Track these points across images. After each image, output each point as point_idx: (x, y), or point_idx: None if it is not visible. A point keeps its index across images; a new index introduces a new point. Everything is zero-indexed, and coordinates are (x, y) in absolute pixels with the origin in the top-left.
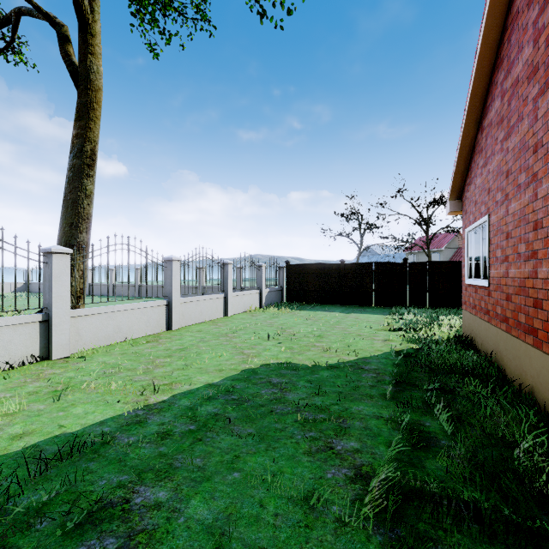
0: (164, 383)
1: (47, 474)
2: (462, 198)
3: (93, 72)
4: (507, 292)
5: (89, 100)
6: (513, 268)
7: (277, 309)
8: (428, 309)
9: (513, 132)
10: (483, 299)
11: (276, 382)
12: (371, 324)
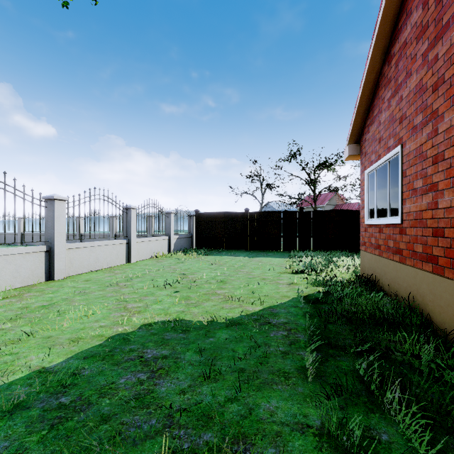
0: None
1: None
2: (361, 142)
3: None
4: (435, 227)
5: None
6: (447, 196)
7: (185, 254)
8: (321, 252)
9: (447, 30)
10: (391, 238)
11: (151, 356)
12: (274, 267)
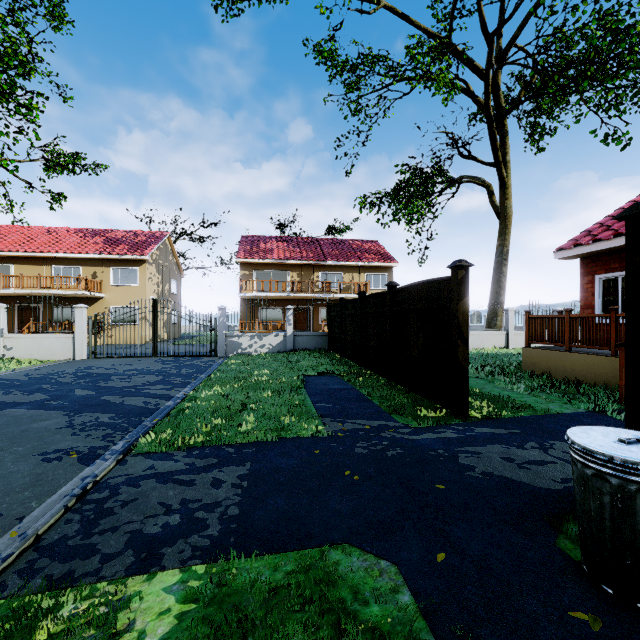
0: None
1: None
2: None
3: (507, 209)
4: None
5: (505, 225)
6: None
7: None
8: None
9: None
10: None
11: None
12: None
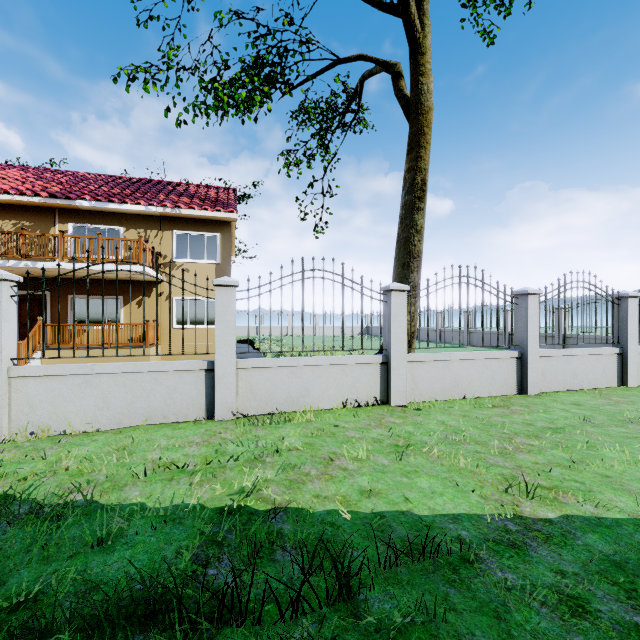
0: (539, 484)
1: (397, 572)
2: None
3: (423, 94)
4: None
5: (419, 127)
6: None
7: None
8: None
9: None
10: None
11: None
12: None
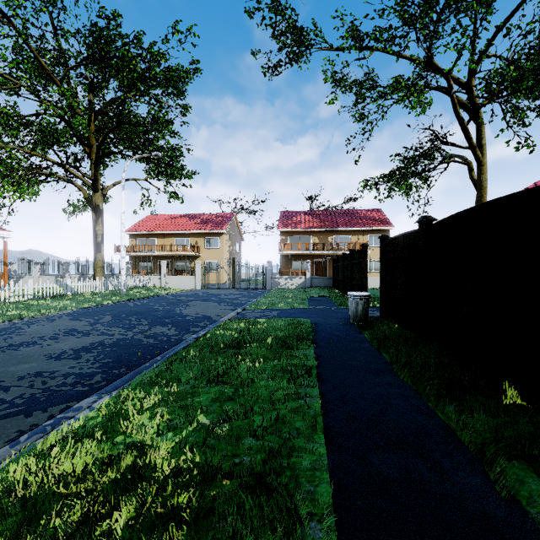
0: None
1: None
2: None
3: (482, 182)
4: None
5: (481, 194)
6: None
7: None
8: None
9: None
10: None
11: None
12: None
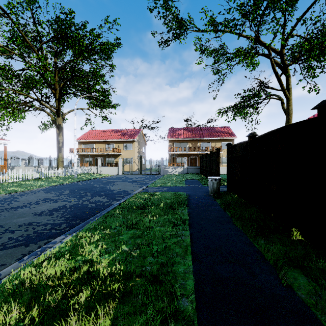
0: None
1: None
2: None
3: (289, 110)
4: None
5: (288, 118)
6: None
7: None
8: None
9: None
10: None
11: None
12: None
